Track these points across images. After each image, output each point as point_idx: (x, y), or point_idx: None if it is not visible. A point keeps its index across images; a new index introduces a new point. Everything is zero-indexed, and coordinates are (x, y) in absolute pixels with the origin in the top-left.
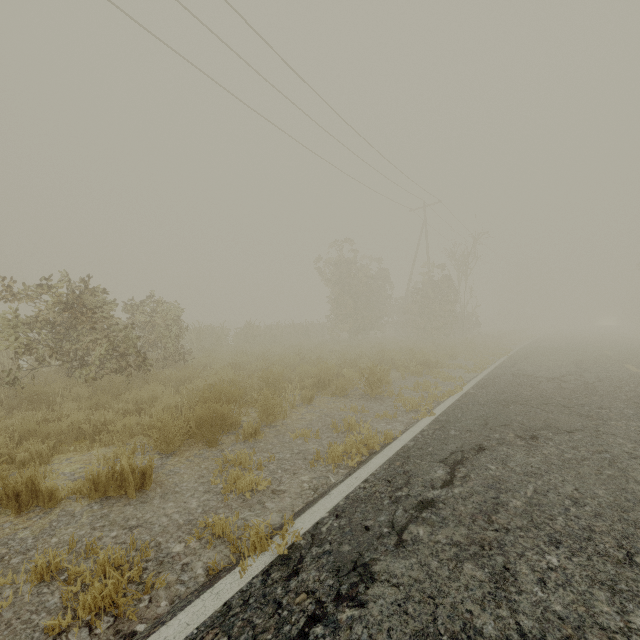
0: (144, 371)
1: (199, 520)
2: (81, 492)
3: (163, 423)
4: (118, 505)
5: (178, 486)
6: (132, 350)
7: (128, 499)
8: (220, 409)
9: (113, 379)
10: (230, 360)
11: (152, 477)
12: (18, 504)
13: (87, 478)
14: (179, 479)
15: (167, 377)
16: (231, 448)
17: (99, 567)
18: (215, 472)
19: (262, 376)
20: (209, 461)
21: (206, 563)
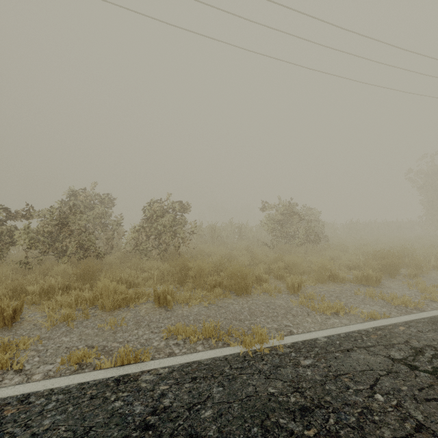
0: (316, 244)
1: (420, 295)
2: (349, 281)
3: (367, 263)
4: (370, 287)
5: (391, 286)
6: (312, 233)
7: (372, 286)
8: (397, 260)
9: (307, 246)
10: (354, 243)
11: (381, 280)
12: (333, 279)
13: (354, 275)
14: (389, 285)
15: (325, 248)
16: (404, 280)
17: (390, 297)
18: (407, 285)
19: (400, 250)
20: (397, 282)
21: (437, 305)
